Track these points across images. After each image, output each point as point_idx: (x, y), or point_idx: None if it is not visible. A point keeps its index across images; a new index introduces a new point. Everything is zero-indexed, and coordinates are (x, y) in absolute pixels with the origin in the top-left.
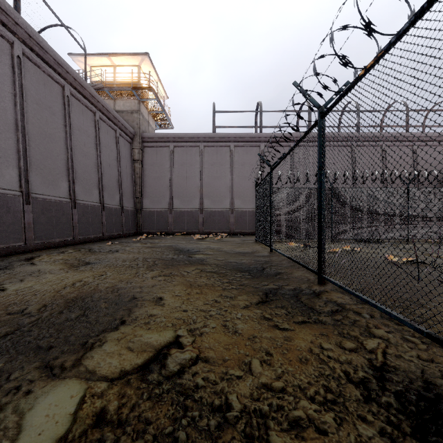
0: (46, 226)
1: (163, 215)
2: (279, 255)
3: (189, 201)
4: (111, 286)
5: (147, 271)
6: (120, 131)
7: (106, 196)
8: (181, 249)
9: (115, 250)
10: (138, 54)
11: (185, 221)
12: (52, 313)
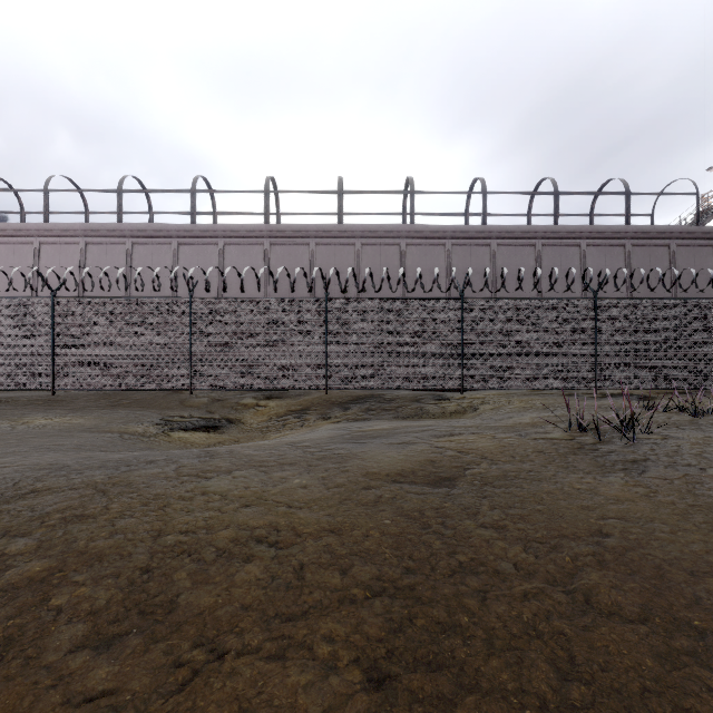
0: None
1: None
2: None
3: None
4: None
5: None
6: None
7: None
8: None
9: None
10: None
11: None
12: None
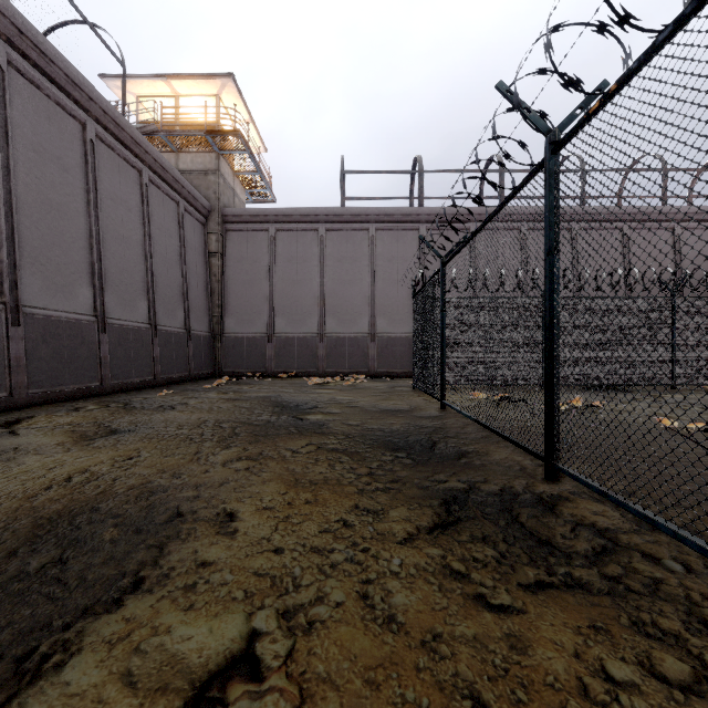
0: (51, 364)
1: (257, 344)
2: (459, 415)
3: (301, 321)
4: (140, 484)
5: (216, 449)
6: (185, 203)
7: (160, 313)
8: (285, 404)
9: (169, 405)
10: (215, 75)
11: (295, 353)
12: None
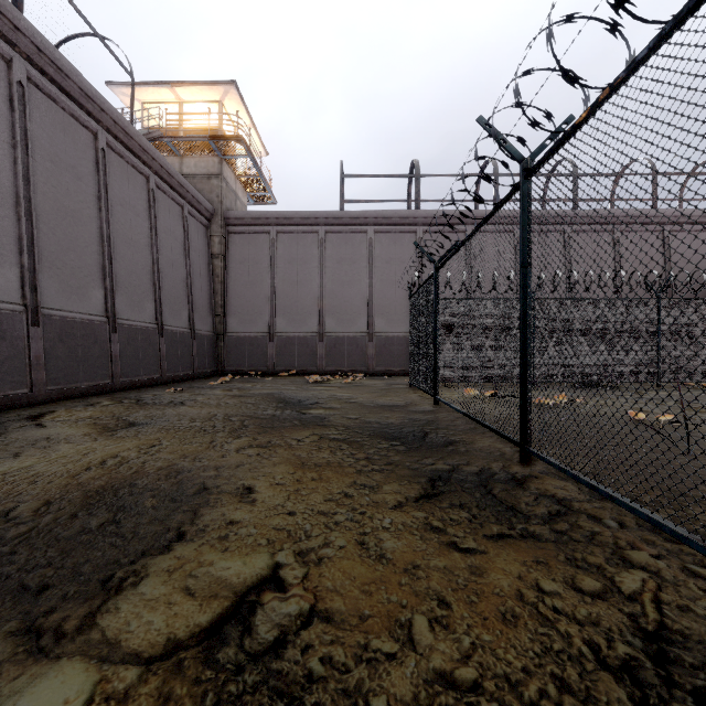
0: (67, 362)
1: (259, 343)
2: (450, 409)
3: (301, 321)
4: (167, 466)
5: (229, 439)
6: (189, 207)
7: (166, 313)
8: (288, 400)
9: (179, 401)
10: (218, 83)
11: (296, 352)
12: (58, 517)
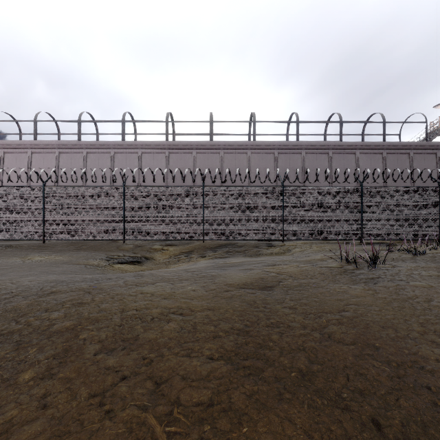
0: None
1: None
2: None
3: None
4: None
5: None
6: None
7: None
8: None
9: None
10: None
11: None
12: None
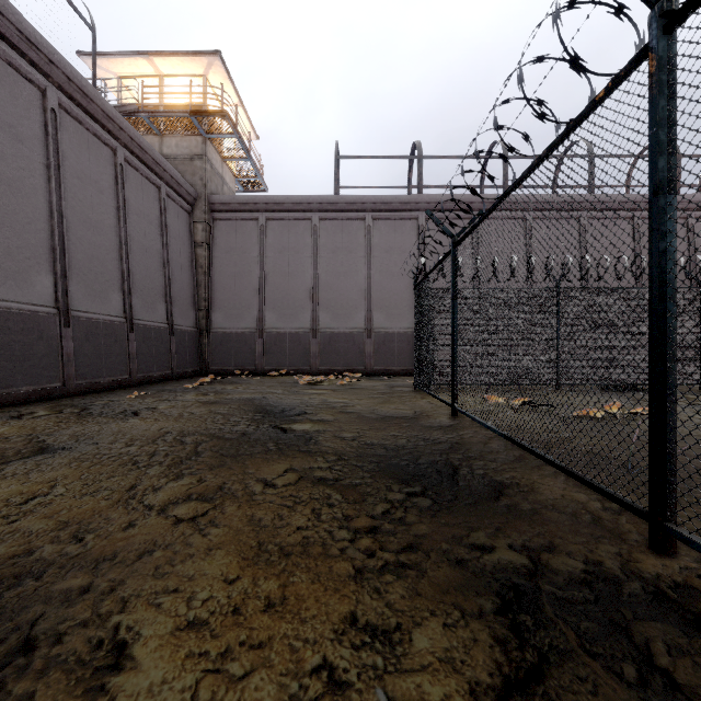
0: None
1: (246, 340)
2: (475, 424)
3: (293, 316)
4: (9, 557)
5: (161, 481)
6: (167, 188)
7: (138, 306)
8: (269, 408)
9: (134, 410)
10: (201, 53)
11: (287, 350)
12: None
